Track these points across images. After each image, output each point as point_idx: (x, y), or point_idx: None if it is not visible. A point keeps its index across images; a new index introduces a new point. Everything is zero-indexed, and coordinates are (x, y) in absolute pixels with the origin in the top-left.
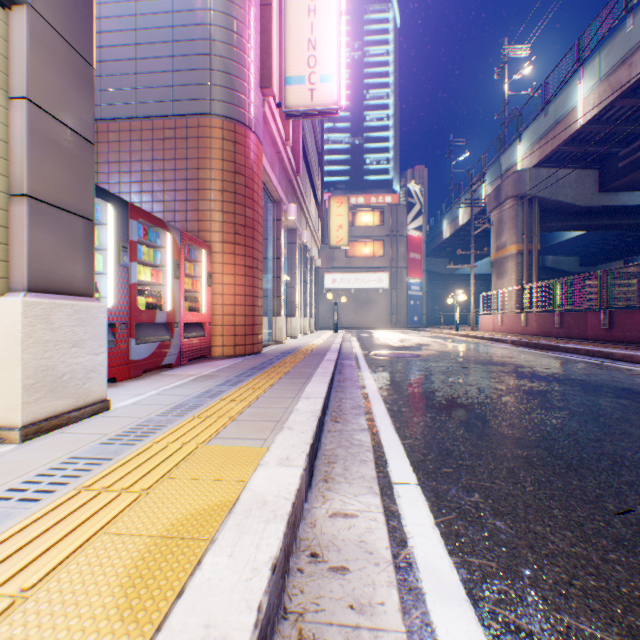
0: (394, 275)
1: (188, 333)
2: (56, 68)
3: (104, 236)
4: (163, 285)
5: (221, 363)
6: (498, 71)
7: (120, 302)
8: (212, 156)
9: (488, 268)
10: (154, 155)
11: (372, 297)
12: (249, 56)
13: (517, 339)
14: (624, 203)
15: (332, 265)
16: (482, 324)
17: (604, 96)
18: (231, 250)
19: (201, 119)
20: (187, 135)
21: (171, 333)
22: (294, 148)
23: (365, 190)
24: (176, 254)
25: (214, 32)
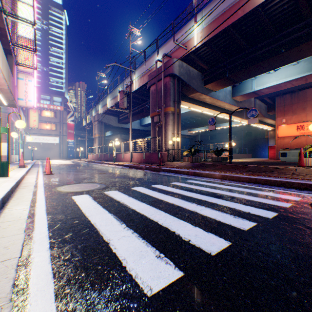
0: (62, 138)
1: None
2: None
3: None
4: None
5: None
6: (97, 78)
7: None
8: None
9: None
10: None
11: (52, 146)
12: None
13: (89, 160)
14: (124, 127)
15: (31, 132)
16: (89, 157)
17: (111, 105)
18: (5, 141)
19: None
20: None
21: None
22: None
23: (50, 94)
24: None
25: None
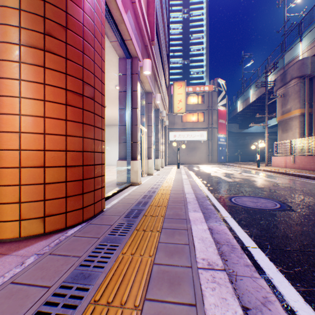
0: (210, 132)
1: None
2: None
3: None
4: None
5: None
6: (280, 2)
7: None
8: None
9: (261, 129)
10: None
11: (197, 145)
12: None
13: None
14: None
15: (173, 127)
16: (275, 162)
17: None
18: (36, 59)
19: None
20: None
21: None
22: (149, 20)
23: None
24: None
25: None
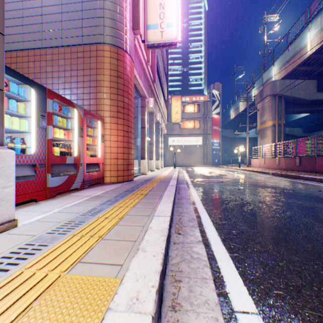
0: (205, 138)
1: (89, 169)
2: None
3: (29, 108)
4: (72, 141)
5: (108, 187)
6: (261, 29)
7: (39, 150)
8: (104, 67)
9: (254, 134)
10: (71, 67)
11: (193, 149)
12: (126, 10)
13: (275, 172)
14: None
15: (172, 133)
16: (253, 163)
17: None
18: (115, 121)
19: (98, 46)
20: (90, 55)
21: (77, 170)
22: (152, 68)
23: (189, 94)
24: (80, 122)
25: None
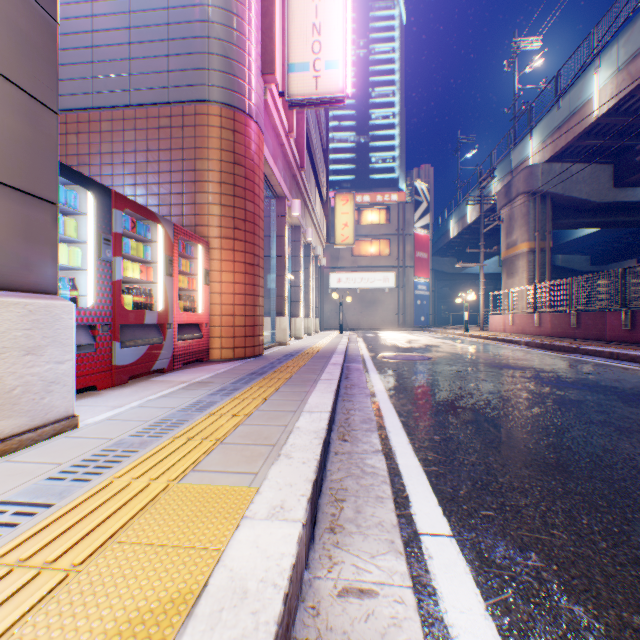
0: (400, 274)
1: (183, 335)
2: (3, 15)
3: (83, 227)
4: (154, 283)
5: (218, 367)
6: (508, 64)
7: (101, 301)
8: (210, 146)
9: (496, 267)
10: (149, 145)
11: (378, 297)
12: (249, 39)
13: (531, 340)
14: None
15: (337, 264)
16: (492, 324)
17: (623, 86)
18: (230, 246)
19: (198, 106)
20: (183, 123)
21: (163, 335)
22: (298, 142)
23: (370, 189)
24: (168, 249)
25: (212, 13)
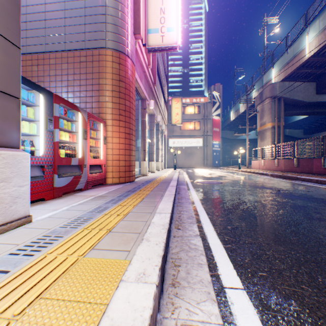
0: (205, 139)
1: (92, 170)
2: None
3: (38, 113)
4: (77, 143)
5: (111, 188)
6: (261, 31)
7: (47, 152)
8: (106, 71)
9: (254, 136)
10: (74, 71)
11: (194, 151)
12: (127, 16)
13: (274, 173)
14: None
15: (173, 134)
16: (253, 165)
17: (321, 41)
18: (117, 124)
19: (100, 50)
20: (93, 60)
21: (81, 171)
22: (153, 70)
23: (190, 96)
24: (84, 125)
25: (108, 2)
